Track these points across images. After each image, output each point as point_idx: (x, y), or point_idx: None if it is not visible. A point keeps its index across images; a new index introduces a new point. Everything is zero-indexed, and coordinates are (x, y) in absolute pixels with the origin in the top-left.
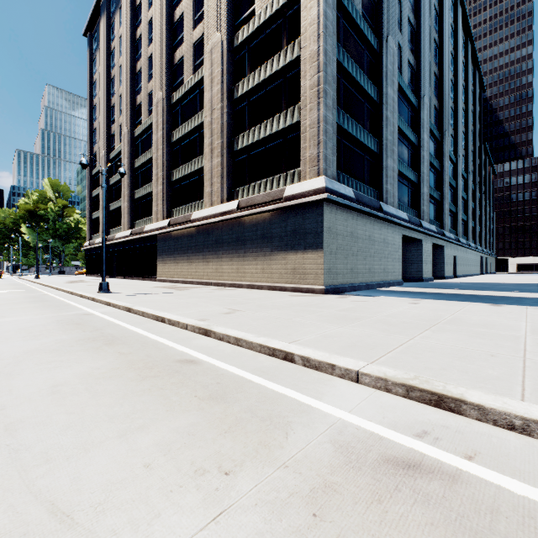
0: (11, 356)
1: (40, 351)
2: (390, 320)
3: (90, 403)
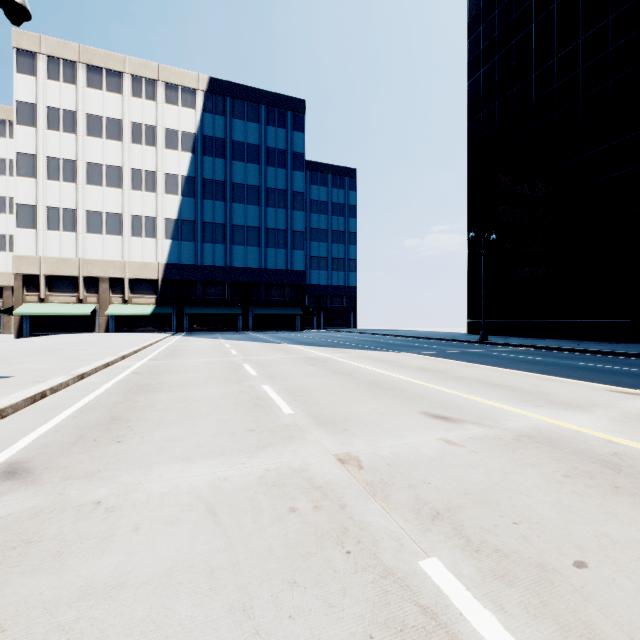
0: (206, 349)
1: (199, 349)
2: (77, 344)
3: (197, 345)
